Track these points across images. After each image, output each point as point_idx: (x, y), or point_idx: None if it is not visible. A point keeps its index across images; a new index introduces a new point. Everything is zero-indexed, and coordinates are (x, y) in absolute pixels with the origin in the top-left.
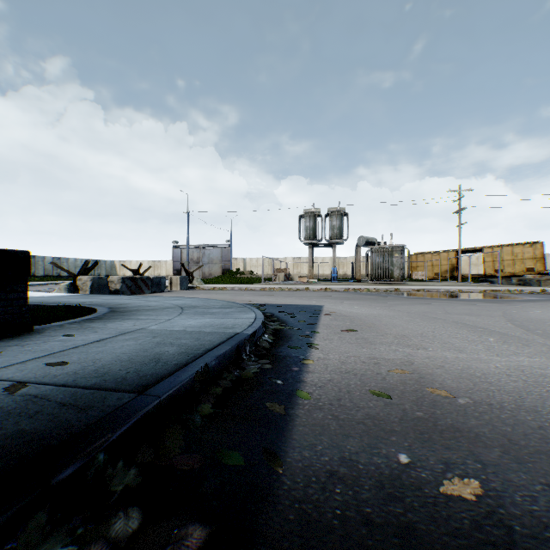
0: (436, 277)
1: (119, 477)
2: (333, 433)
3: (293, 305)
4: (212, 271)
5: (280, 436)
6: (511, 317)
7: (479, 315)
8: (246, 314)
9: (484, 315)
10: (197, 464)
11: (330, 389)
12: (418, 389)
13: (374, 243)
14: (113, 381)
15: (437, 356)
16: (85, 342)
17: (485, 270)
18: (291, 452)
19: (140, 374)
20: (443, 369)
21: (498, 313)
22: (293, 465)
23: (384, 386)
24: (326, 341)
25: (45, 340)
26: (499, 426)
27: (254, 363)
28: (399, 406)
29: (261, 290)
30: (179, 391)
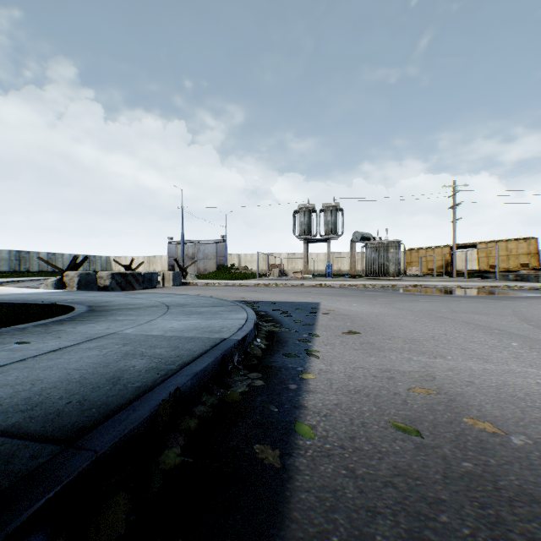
0: (431, 272)
1: None
2: (352, 506)
3: (288, 302)
4: (207, 266)
5: (273, 512)
6: (524, 316)
7: (489, 314)
8: (237, 313)
9: (493, 314)
10: None
11: (338, 420)
12: (453, 420)
13: (369, 239)
14: (41, 418)
15: (460, 367)
16: (39, 352)
17: (480, 265)
18: None
19: (85, 405)
20: (475, 387)
21: (507, 311)
22: None
23: (407, 414)
24: (326, 347)
25: None
26: None
27: (243, 377)
28: (435, 449)
29: (255, 285)
30: (132, 434)
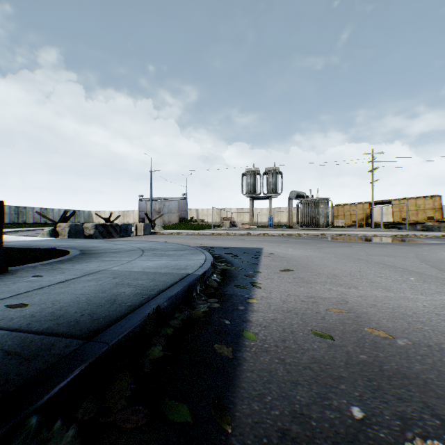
0: (354, 224)
1: (55, 441)
2: (281, 380)
3: (237, 248)
4: (171, 219)
5: (228, 383)
6: (423, 258)
7: (396, 257)
8: (197, 256)
9: (400, 257)
10: (141, 421)
11: (274, 329)
12: (357, 329)
13: (303, 196)
14: (65, 324)
15: (368, 294)
16: (51, 283)
17: (394, 218)
18: (240, 404)
19: (94, 316)
20: (376, 308)
21: (411, 254)
22: (242, 421)
23: (325, 325)
24: (267, 280)
25: (15, 281)
26: (444, 371)
27: (204, 302)
28: (342, 347)
29: (211, 234)
30: (129, 335)
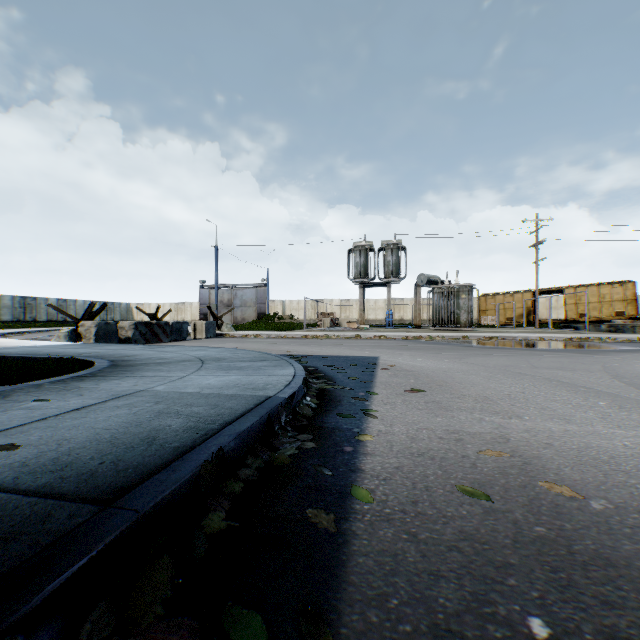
0: (509, 322)
1: None
2: (414, 570)
3: (342, 357)
4: (246, 315)
5: (329, 575)
6: (615, 372)
7: (575, 370)
8: (282, 369)
9: (580, 370)
10: None
11: (400, 484)
12: (527, 484)
13: (436, 282)
14: (74, 479)
15: (539, 428)
16: (60, 411)
17: (567, 314)
18: (348, 613)
19: (119, 465)
20: (553, 450)
21: (596, 367)
22: None
23: (477, 478)
24: (386, 406)
25: (6, 408)
26: None
27: (292, 439)
28: (505, 514)
29: (303, 337)
30: (173, 495)
